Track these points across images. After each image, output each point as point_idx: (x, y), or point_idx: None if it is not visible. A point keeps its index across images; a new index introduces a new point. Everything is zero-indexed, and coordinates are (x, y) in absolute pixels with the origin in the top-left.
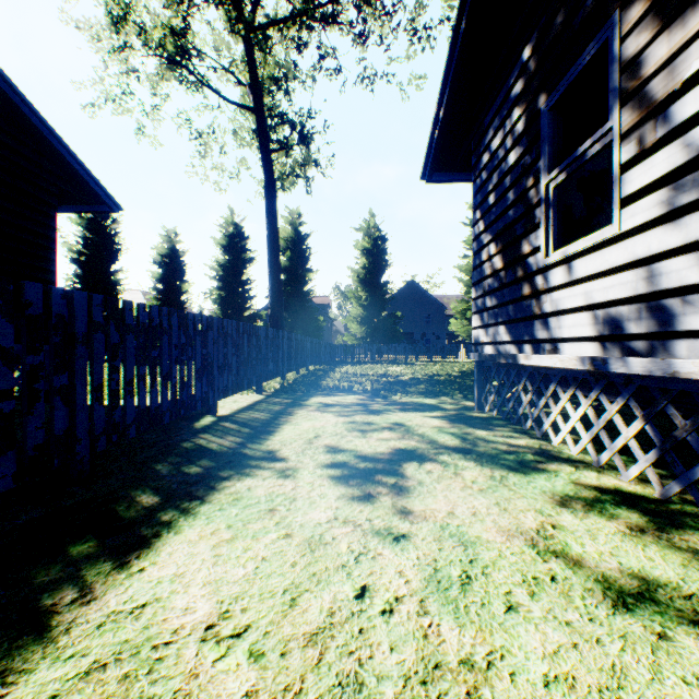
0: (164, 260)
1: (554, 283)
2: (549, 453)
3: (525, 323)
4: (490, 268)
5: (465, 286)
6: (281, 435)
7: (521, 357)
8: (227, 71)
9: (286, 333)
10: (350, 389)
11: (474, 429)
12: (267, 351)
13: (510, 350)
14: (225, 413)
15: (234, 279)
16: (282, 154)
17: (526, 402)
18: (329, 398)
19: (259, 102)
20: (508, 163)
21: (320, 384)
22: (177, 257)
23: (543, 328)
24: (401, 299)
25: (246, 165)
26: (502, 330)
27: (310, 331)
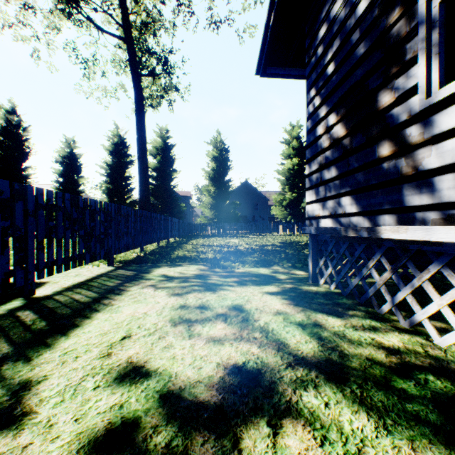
0: (64, 160)
1: (449, 126)
2: (454, 370)
3: (386, 189)
4: (329, 139)
5: (282, 184)
6: (78, 335)
7: (386, 230)
8: (107, 13)
9: (145, 212)
10: (195, 259)
11: (325, 316)
12: (120, 226)
13: (359, 222)
14: (46, 293)
15: (118, 175)
16: (151, 80)
17: (383, 282)
18: (173, 269)
19: (129, 33)
20: (355, 16)
21: (172, 255)
22: (75, 158)
23: (422, 191)
24: (239, 193)
25: (123, 88)
26: (347, 201)
27: (175, 214)
